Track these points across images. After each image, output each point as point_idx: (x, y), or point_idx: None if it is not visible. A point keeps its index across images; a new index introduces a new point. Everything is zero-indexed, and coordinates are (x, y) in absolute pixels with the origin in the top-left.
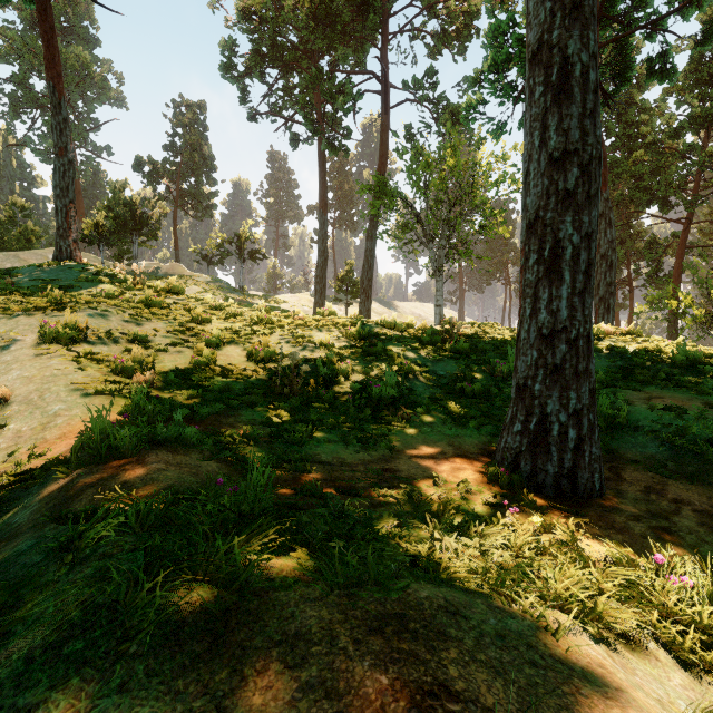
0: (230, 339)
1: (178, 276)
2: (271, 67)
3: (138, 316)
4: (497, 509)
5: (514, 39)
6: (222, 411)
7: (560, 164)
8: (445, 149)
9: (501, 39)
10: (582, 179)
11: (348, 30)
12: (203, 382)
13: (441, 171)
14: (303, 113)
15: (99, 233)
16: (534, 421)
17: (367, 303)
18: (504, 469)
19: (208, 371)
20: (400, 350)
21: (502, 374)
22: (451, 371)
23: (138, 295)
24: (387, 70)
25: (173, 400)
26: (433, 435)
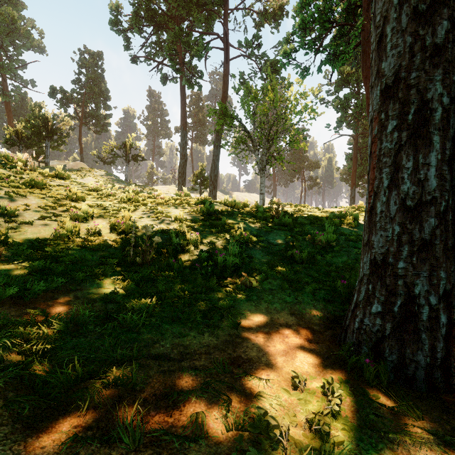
0: (98, 214)
1: (80, 171)
2: (147, 25)
3: (13, 194)
4: (388, 440)
5: (316, 8)
6: (65, 285)
7: (428, 16)
8: (266, 88)
9: (307, 8)
10: (452, 33)
11: (201, 3)
12: (57, 254)
13: (264, 102)
14: (169, 57)
15: (19, 138)
16: (398, 303)
17: (214, 191)
18: (369, 360)
19: (69, 242)
20: (240, 223)
21: (322, 243)
22: (280, 240)
23: (26, 178)
24: (227, 34)
25: (15, 274)
26: (275, 302)
